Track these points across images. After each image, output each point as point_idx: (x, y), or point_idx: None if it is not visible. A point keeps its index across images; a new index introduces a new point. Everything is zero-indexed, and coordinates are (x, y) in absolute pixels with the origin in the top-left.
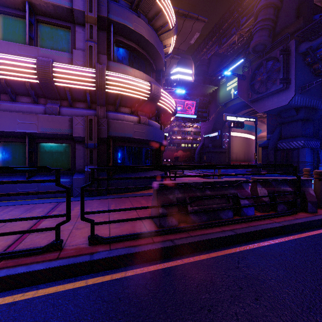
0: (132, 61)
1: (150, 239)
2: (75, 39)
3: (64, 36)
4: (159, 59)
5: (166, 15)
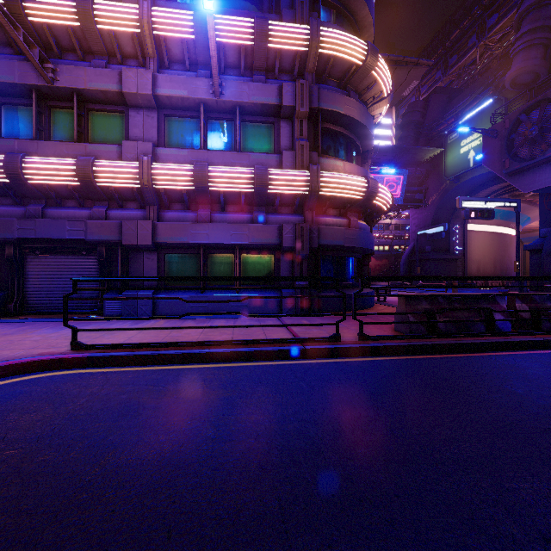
0: (337, 149)
1: (407, 340)
2: (278, 135)
3: (266, 133)
4: (368, 139)
5: (381, 84)
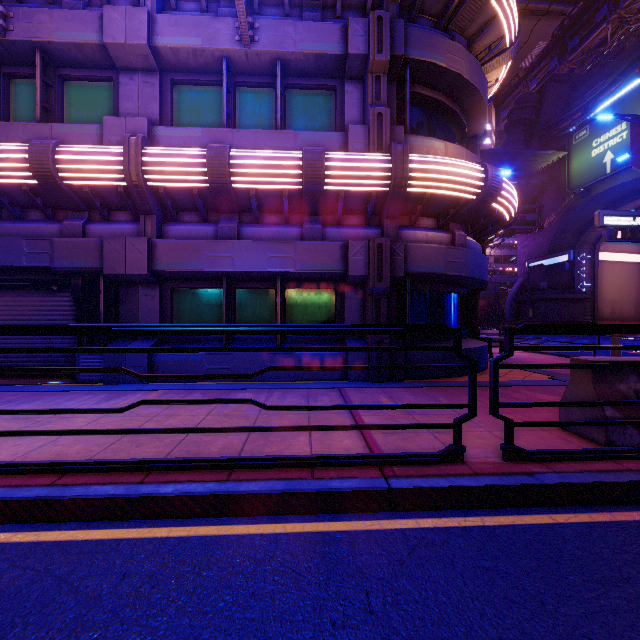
0: (433, 127)
1: (614, 463)
2: (342, 106)
3: (324, 105)
4: (480, 114)
5: (502, 23)
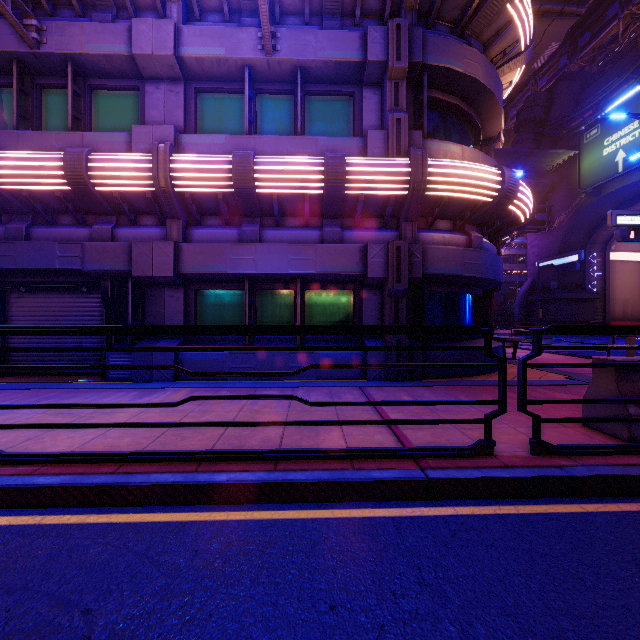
0: (449, 131)
1: (638, 458)
2: (360, 111)
3: (342, 110)
4: (494, 117)
5: (518, 27)
